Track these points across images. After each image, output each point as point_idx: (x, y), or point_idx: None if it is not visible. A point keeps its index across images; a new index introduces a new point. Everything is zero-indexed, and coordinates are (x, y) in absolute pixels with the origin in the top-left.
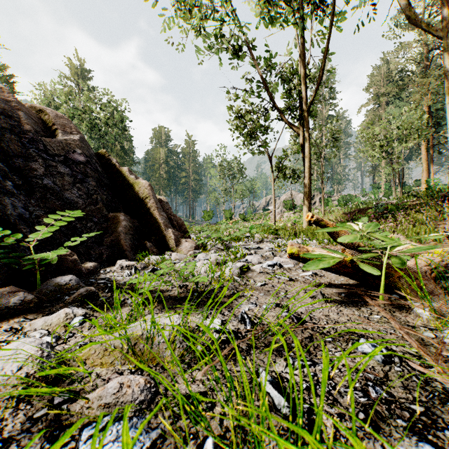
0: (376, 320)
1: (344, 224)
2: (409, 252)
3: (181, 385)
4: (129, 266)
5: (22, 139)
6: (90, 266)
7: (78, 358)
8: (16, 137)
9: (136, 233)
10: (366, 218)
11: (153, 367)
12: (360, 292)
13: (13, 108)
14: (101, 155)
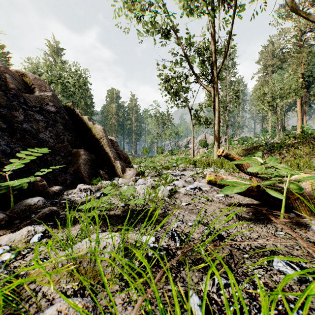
0: (282, 237)
1: (250, 158)
2: (303, 179)
3: (118, 306)
4: (86, 189)
5: (7, 95)
6: (56, 189)
7: (29, 276)
8: (3, 92)
9: (93, 164)
10: (260, 153)
11: (95, 285)
12: (265, 212)
13: (2, 71)
14: (68, 107)
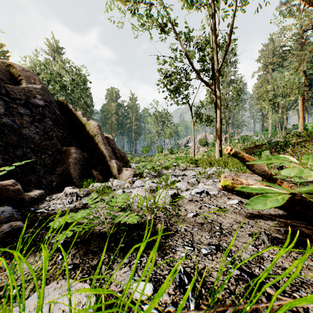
0: None
1: (277, 156)
2: None
3: None
4: (72, 194)
5: None
6: (35, 194)
7: None
8: None
9: (85, 164)
10: (268, 151)
11: None
12: (307, 231)
13: None
14: (60, 102)
